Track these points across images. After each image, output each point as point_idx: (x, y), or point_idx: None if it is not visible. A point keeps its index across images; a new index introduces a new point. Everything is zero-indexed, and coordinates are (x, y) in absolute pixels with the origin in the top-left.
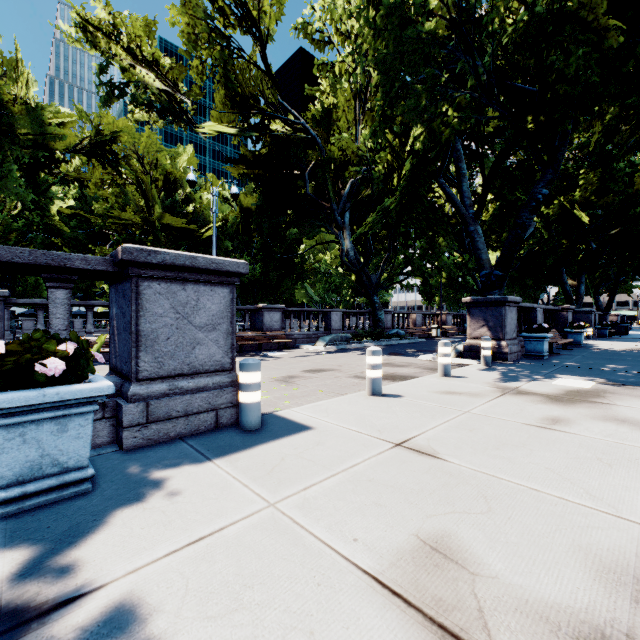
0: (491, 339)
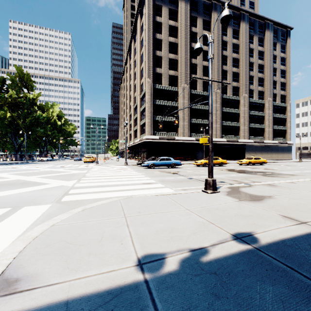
0: (15, 158)
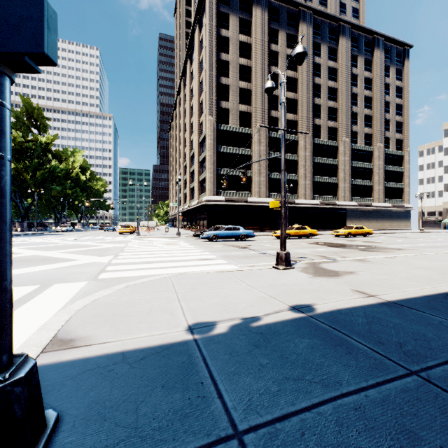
0: (22, 228)
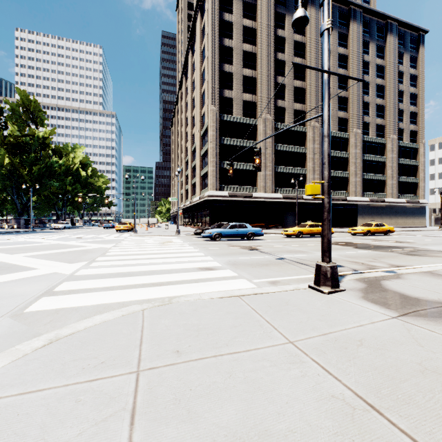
0: (18, 225)
